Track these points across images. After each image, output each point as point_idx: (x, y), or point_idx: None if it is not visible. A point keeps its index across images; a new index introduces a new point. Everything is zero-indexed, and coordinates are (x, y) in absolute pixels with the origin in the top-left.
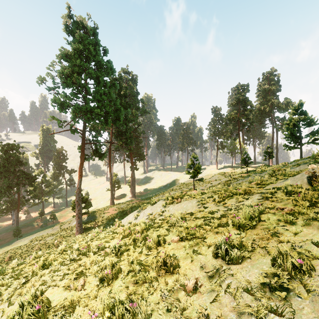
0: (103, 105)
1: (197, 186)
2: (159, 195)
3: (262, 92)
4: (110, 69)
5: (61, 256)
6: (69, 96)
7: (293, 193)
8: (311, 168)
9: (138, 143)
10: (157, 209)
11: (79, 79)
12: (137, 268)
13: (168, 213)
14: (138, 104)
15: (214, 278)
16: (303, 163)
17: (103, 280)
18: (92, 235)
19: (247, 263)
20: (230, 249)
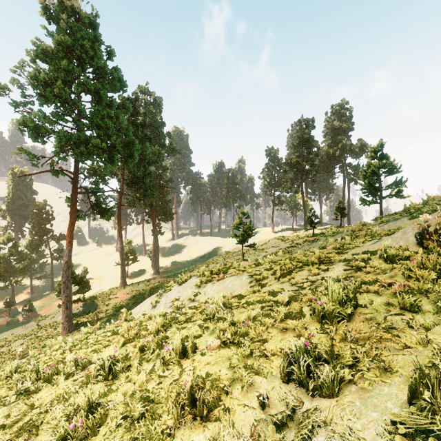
0: (107, 134)
1: (246, 255)
2: (193, 269)
3: (331, 131)
4: (119, 80)
5: (8, 383)
6: (49, 117)
7: (398, 259)
8: (423, 220)
9: (163, 196)
10: (188, 290)
11: (67, 91)
12: (139, 410)
13: (204, 297)
14: (164, 140)
15: (288, 430)
16: (392, 220)
17: (68, 440)
18: (78, 338)
19: (353, 396)
20: (314, 366)
